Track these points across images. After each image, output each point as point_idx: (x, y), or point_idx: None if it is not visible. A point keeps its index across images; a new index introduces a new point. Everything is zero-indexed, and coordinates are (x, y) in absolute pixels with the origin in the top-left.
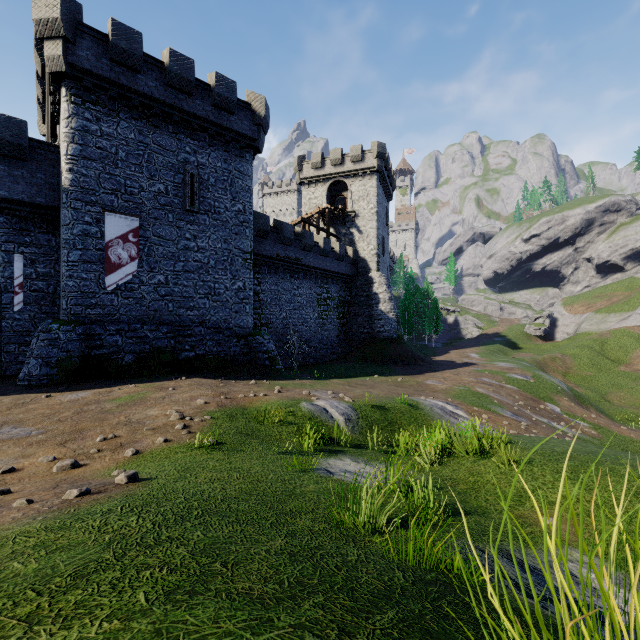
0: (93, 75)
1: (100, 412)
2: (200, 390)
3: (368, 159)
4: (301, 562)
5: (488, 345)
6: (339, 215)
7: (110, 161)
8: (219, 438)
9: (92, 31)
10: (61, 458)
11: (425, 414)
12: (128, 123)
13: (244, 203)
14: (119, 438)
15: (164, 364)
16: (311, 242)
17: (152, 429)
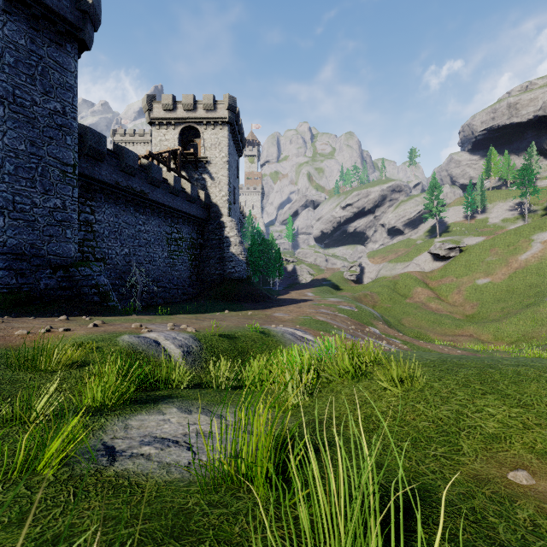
0: None
1: None
2: None
3: (220, 109)
4: None
5: (319, 287)
6: (191, 160)
7: None
8: None
9: None
10: None
11: (277, 340)
12: None
13: (63, 103)
14: None
15: None
16: (159, 177)
17: None
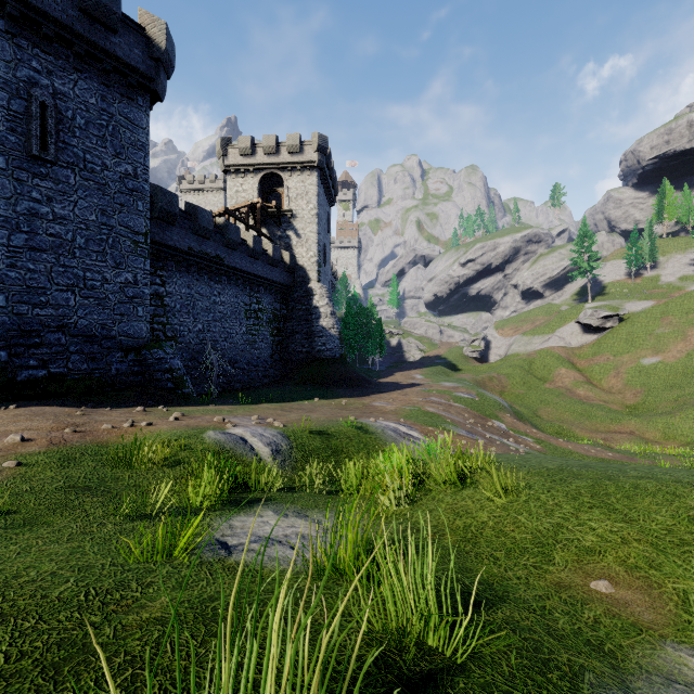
0: None
1: None
2: (30, 422)
3: (307, 152)
4: None
5: (431, 367)
6: (273, 214)
7: None
8: (8, 502)
9: None
10: None
11: (376, 438)
12: None
13: (135, 164)
14: None
15: None
16: (237, 238)
17: None
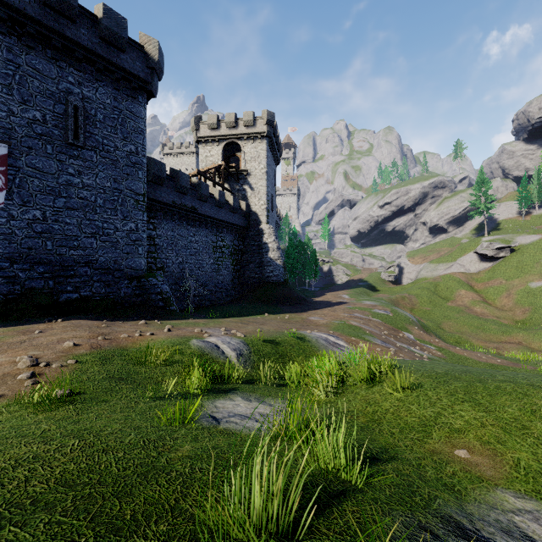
0: None
1: None
2: (75, 332)
3: (259, 125)
4: None
5: (355, 288)
6: (233, 173)
7: None
8: (78, 387)
9: None
10: None
11: (312, 345)
12: None
13: (136, 144)
14: None
15: (40, 306)
16: (207, 193)
17: None
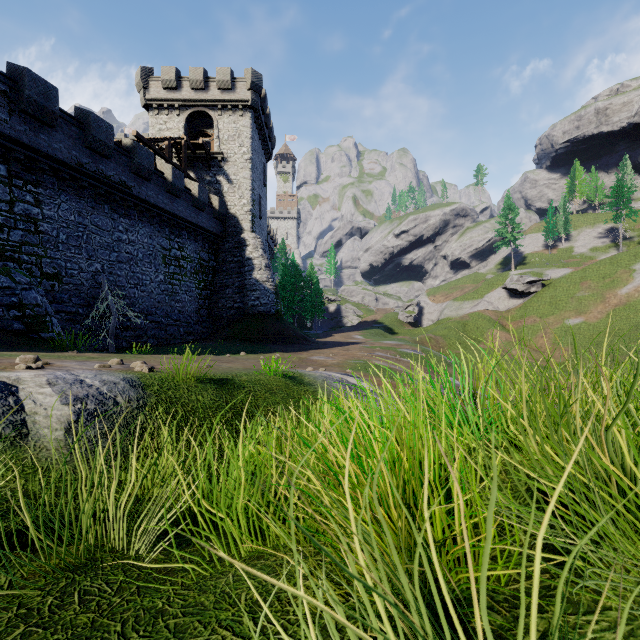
0: None
1: None
2: None
3: (240, 89)
4: None
5: (369, 329)
6: (202, 156)
7: None
8: None
9: None
10: None
11: (315, 391)
12: None
13: None
14: None
15: None
16: (149, 165)
17: None
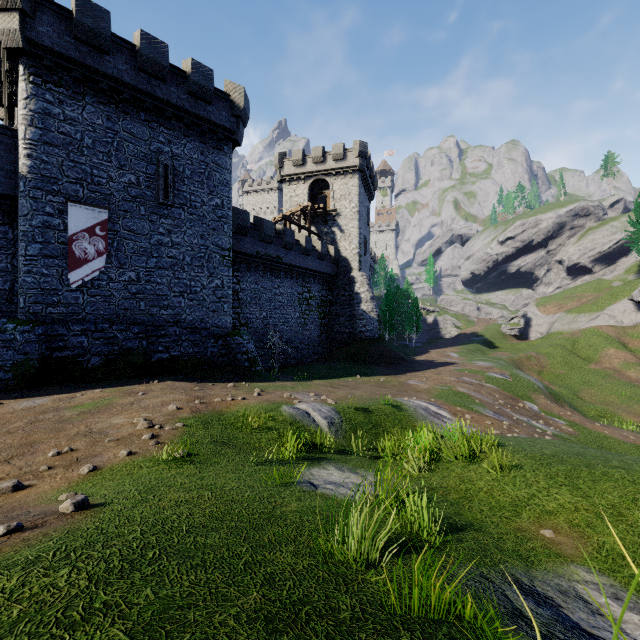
0: (55, 53)
1: (57, 421)
2: (173, 394)
3: (350, 158)
4: (281, 633)
5: (467, 344)
6: (321, 214)
7: (74, 148)
8: (191, 449)
9: (54, 5)
10: (3, 478)
11: (409, 415)
12: (95, 108)
13: (222, 197)
14: (76, 452)
15: (135, 366)
16: (292, 240)
17: (115, 440)
